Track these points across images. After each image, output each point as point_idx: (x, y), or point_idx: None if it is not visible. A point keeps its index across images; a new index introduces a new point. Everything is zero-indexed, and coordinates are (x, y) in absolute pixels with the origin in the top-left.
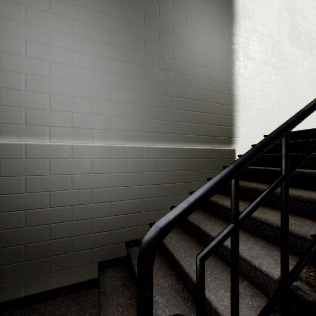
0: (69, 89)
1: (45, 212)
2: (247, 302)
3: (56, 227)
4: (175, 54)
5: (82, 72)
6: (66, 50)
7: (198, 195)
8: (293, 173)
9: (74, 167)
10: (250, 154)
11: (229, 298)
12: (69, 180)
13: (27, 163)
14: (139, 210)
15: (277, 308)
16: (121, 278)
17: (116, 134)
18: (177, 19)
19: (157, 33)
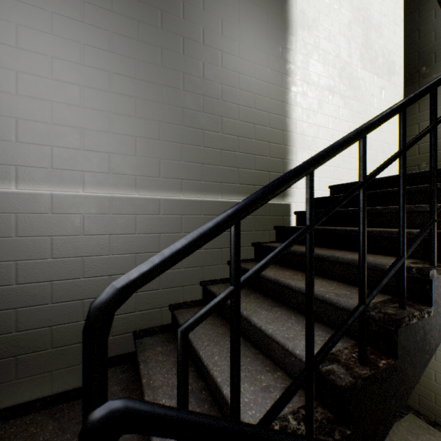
0: (48, 112)
1: (9, 290)
2: (274, 397)
3: (27, 313)
4: (207, 71)
5: (67, 90)
6: (43, 56)
7: (176, 246)
8: (353, 232)
9: (56, 226)
10: (256, 195)
11: (253, 393)
12: (47, 245)
13: None
14: (154, 286)
15: None
16: (122, 381)
17: (120, 179)
18: (209, 23)
19: (180, 41)
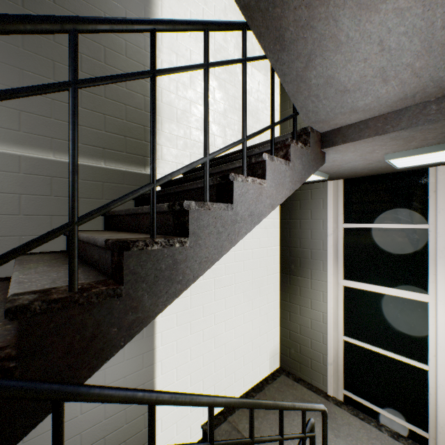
0: None
1: None
2: None
3: None
4: None
5: None
6: None
7: None
8: None
9: None
10: None
11: None
12: None
13: None
14: None
15: None
16: None
17: None
18: None
19: None
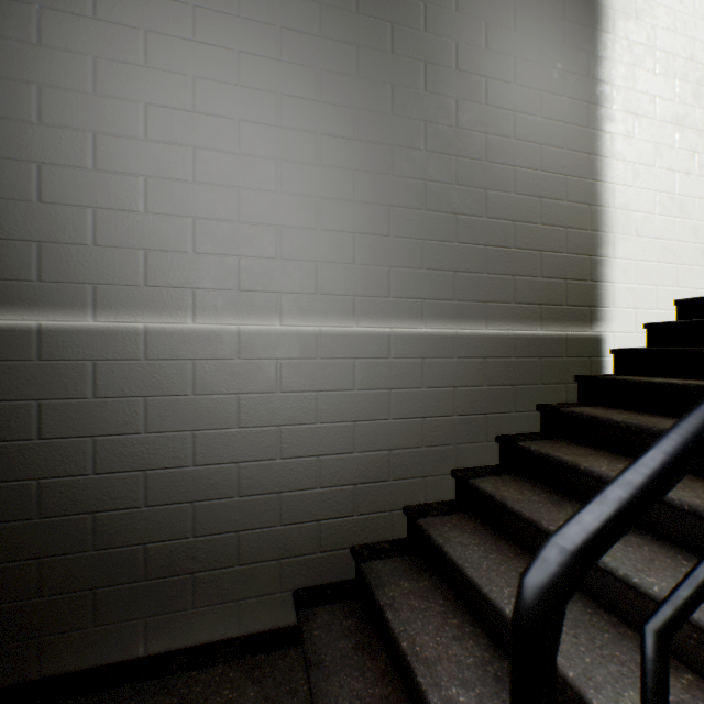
0: (233, 205)
1: (184, 475)
2: None
3: (206, 510)
4: (462, 114)
5: (259, 168)
6: (227, 121)
7: (656, 470)
8: None
9: (244, 378)
10: None
11: None
12: (232, 408)
13: (149, 369)
14: (381, 475)
15: None
16: (350, 632)
17: (331, 303)
18: (465, 32)
19: (421, 70)
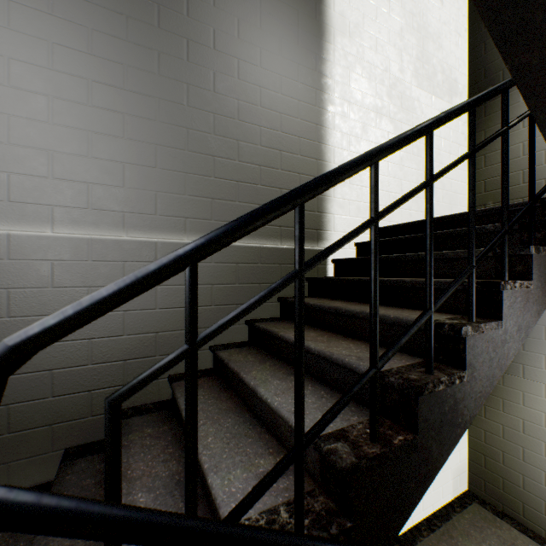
0: (3, 129)
1: None
2: None
3: None
4: (219, 83)
5: (30, 101)
6: None
7: (100, 293)
8: (391, 283)
9: (14, 275)
10: (219, 230)
11: (244, 482)
12: (2, 300)
13: None
14: (149, 352)
15: (313, 489)
16: (99, 472)
17: (102, 216)
18: (222, 23)
19: (184, 44)
